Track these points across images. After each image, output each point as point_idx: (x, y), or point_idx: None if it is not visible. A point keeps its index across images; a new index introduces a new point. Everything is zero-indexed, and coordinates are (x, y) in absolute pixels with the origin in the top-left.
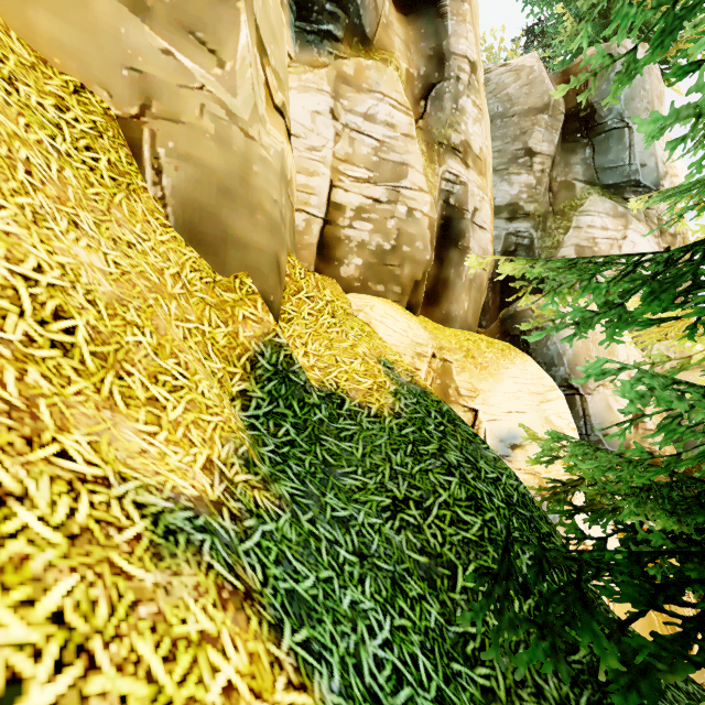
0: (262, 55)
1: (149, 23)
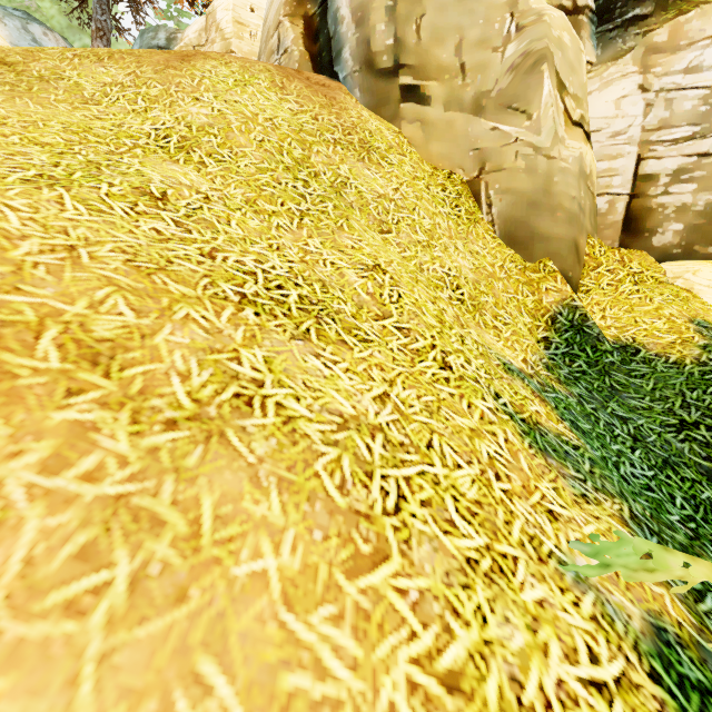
0: (561, 92)
1: (483, 117)
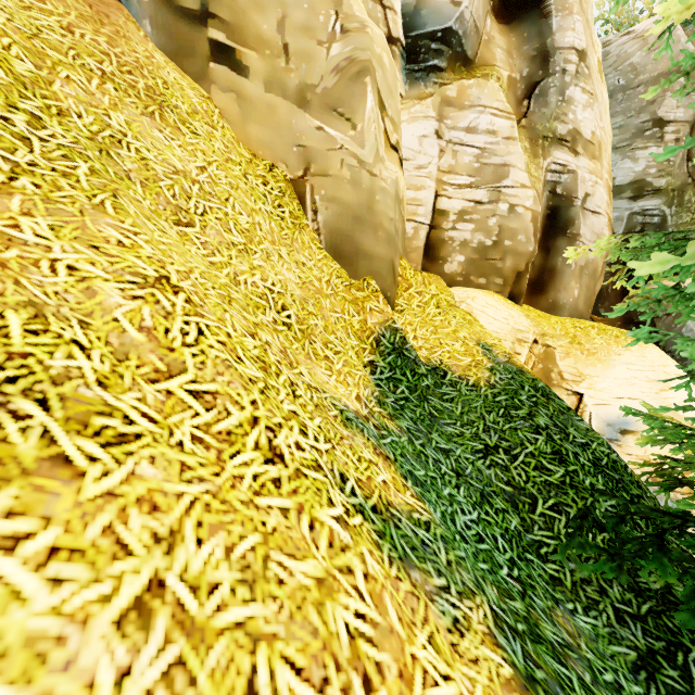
0: (382, 111)
1: (308, 112)
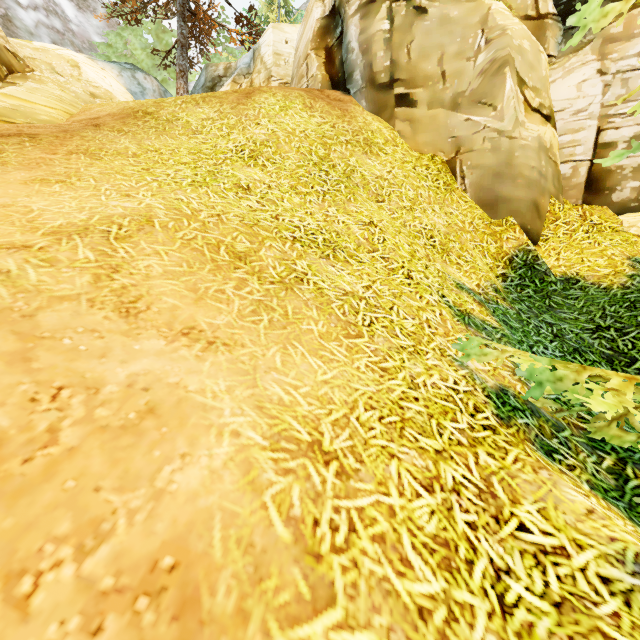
0: (521, 86)
1: (459, 111)
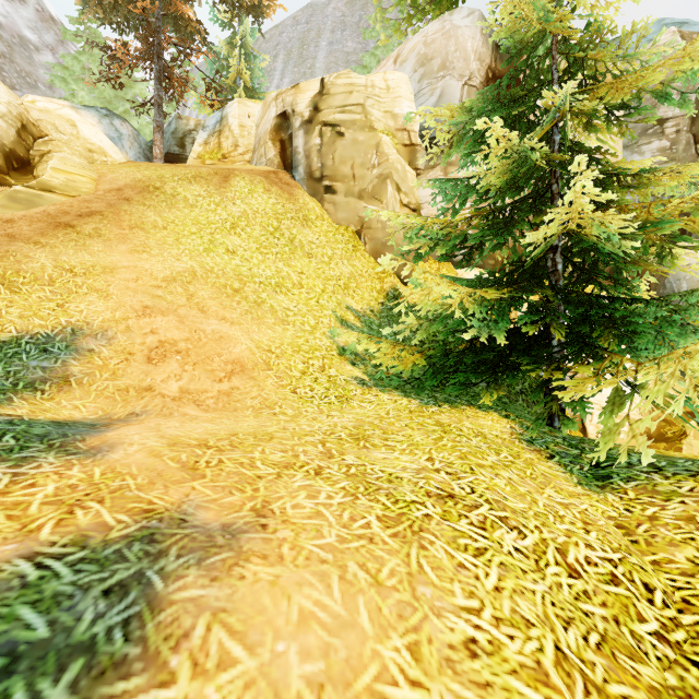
0: (396, 192)
1: (363, 201)
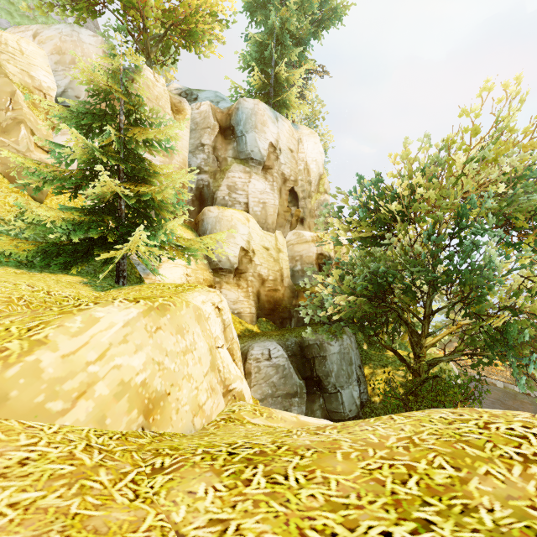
0: (31, 135)
1: None
